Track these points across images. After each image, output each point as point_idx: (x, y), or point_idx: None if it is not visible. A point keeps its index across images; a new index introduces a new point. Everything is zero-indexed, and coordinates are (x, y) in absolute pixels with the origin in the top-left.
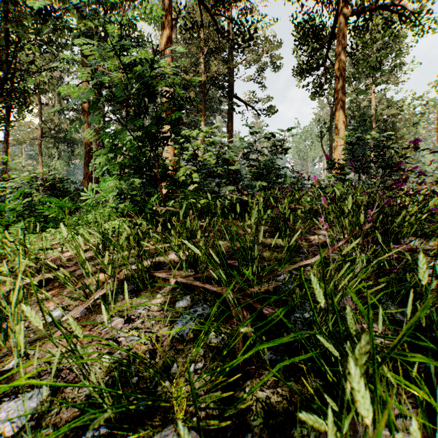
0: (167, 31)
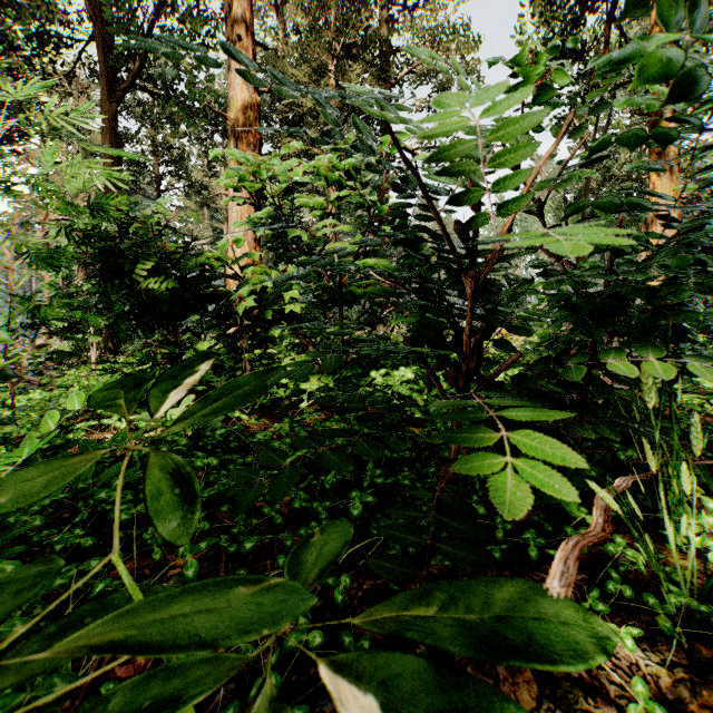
0: None
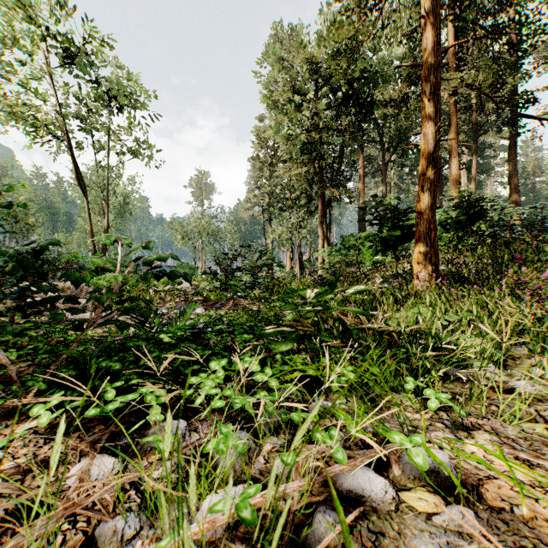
0: (454, 129)
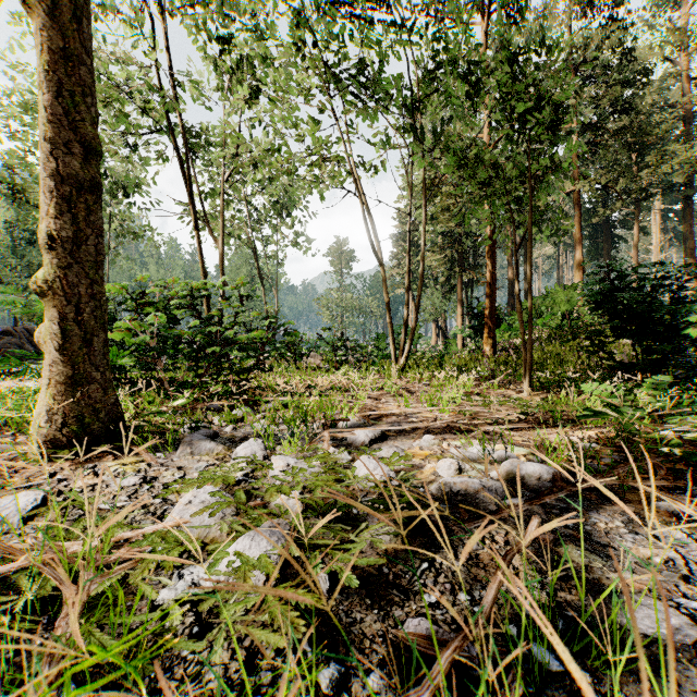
0: (577, 220)
